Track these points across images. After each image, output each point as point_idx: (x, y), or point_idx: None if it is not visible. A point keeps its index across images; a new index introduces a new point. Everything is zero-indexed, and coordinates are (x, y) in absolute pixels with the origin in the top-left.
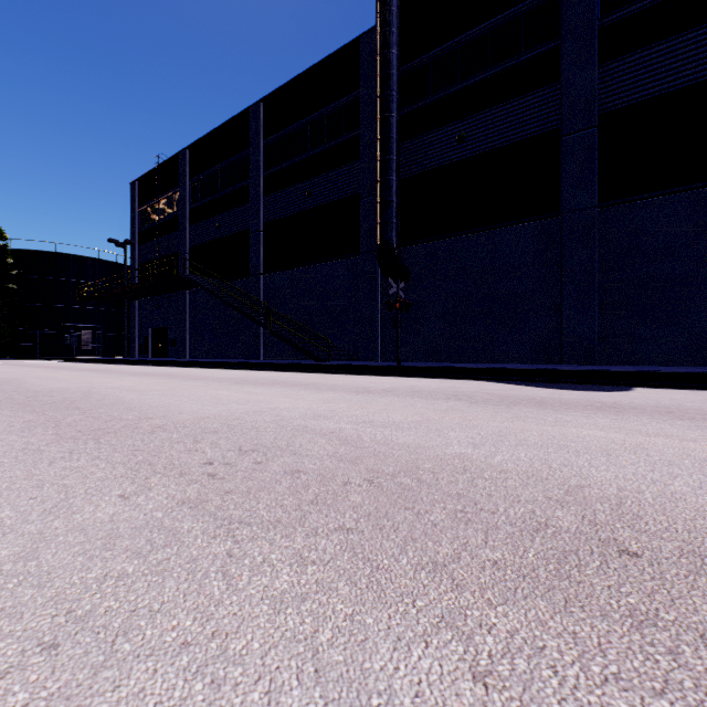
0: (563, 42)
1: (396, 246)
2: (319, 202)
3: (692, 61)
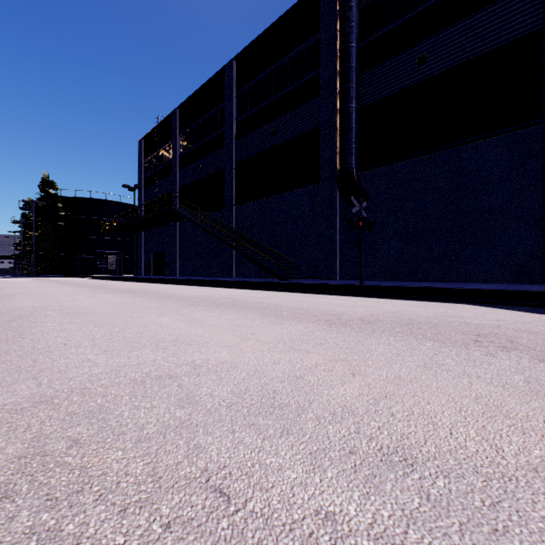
0: None
1: (355, 170)
2: (283, 139)
3: None
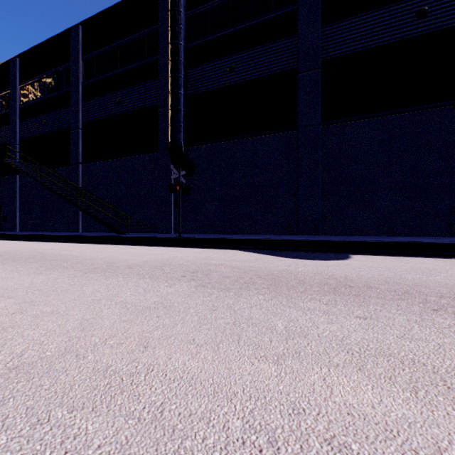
0: (299, 6)
1: (183, 145)
2: (127, 109)
3: (377, 30)
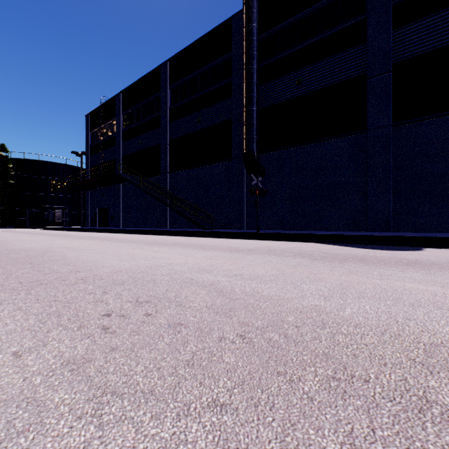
0: (369, 15)
1: (256, 154)
2: (206, 126)
3: None
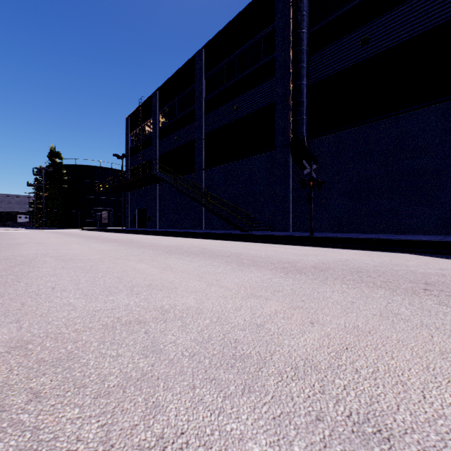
0: None
1: (306, 138)
2: (244, 113)
3: None
